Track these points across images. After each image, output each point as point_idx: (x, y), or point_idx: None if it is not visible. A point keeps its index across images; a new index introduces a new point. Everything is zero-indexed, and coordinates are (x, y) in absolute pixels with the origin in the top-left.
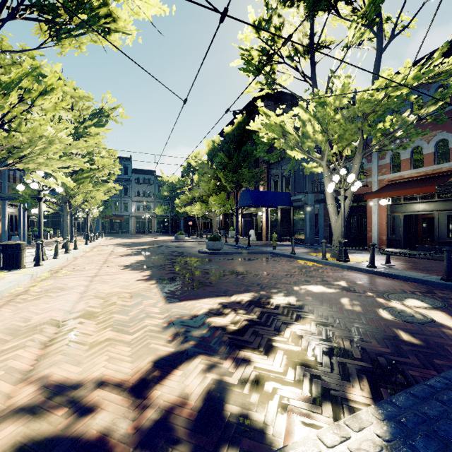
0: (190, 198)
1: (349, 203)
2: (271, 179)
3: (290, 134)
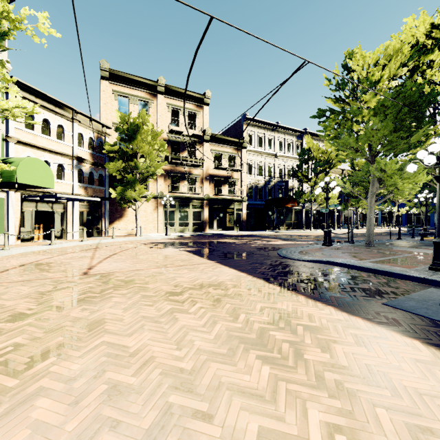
0: None
1: None
2: None
3: None
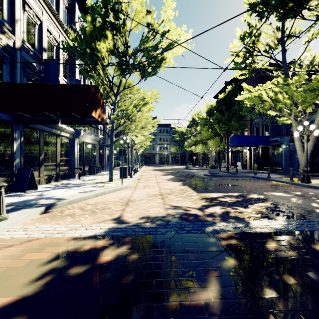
0: (194, 141)
1: (313, 143)
2: (254, 126)
3: (265, 102)
